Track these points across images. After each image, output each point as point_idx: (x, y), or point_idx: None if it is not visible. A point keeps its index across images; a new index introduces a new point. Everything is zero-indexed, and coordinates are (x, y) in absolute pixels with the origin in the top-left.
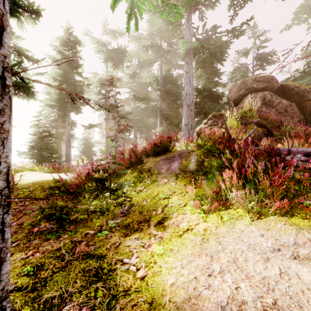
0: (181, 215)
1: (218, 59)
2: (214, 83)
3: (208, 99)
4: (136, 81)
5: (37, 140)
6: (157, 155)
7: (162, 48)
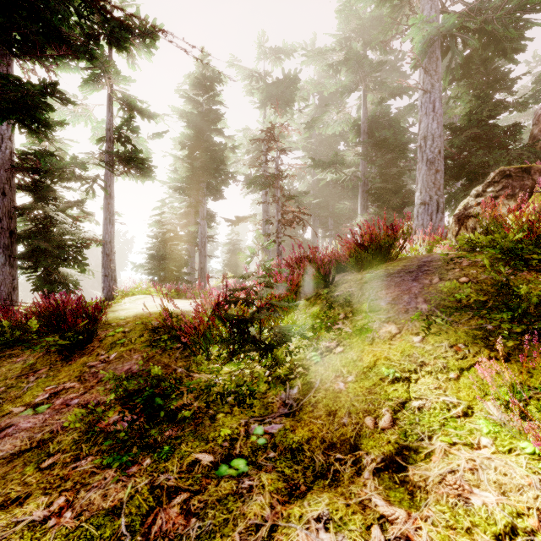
0: (460, 448)
1: (504, 50)
2: (493, 106)
3: (479, 144)
4: (316, 137)
5: (159, 246)
6: (363, 268)
7: (367, 60)
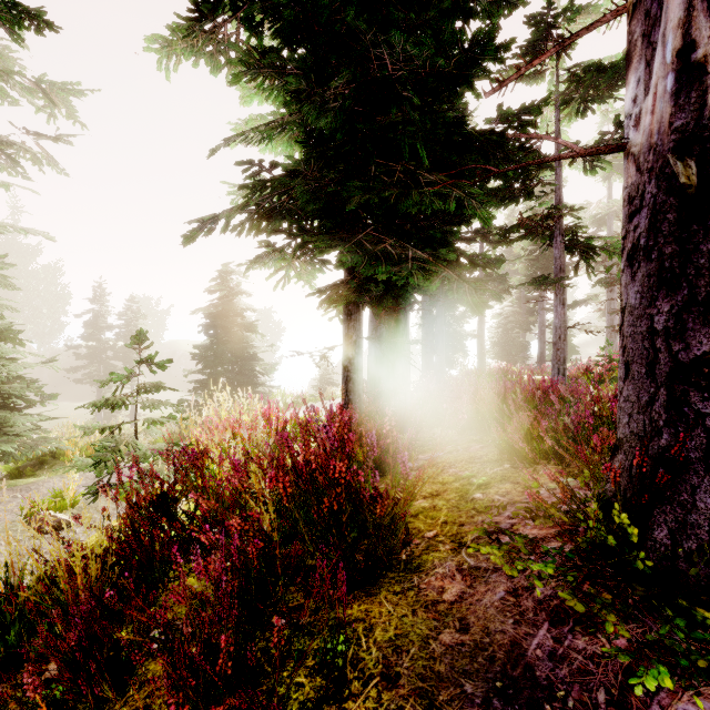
0: None
1: None
2: None
3: None
4: None
5: (501, 335)
6: None
7: None
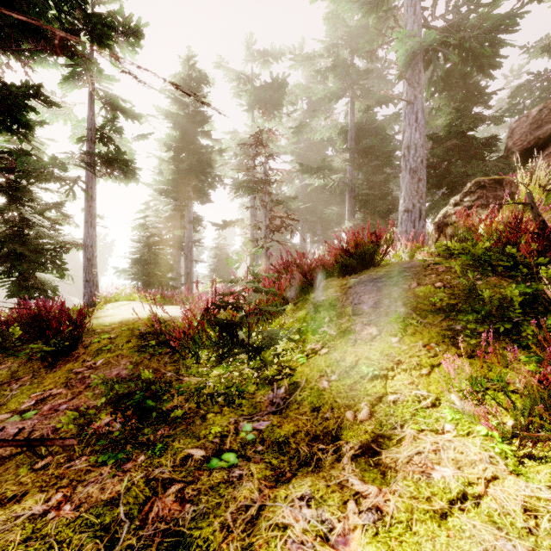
0: (427, 434)
1: (481, 65)
2: (471, 119)
3: (459, 155)
4: (305, 141)
5: (143, 250)
6: (349, 274)
7: (355, 68)
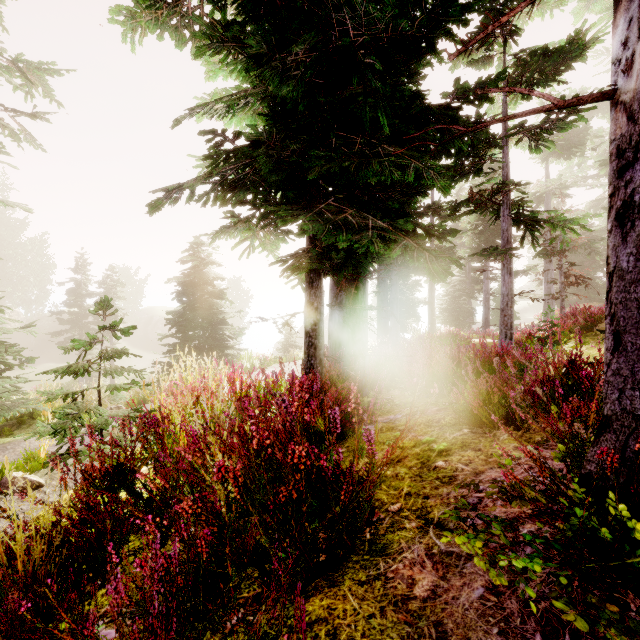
0: None
1: None
2: None
3: None
4: None
5: (449, 302)
6: None
7: None
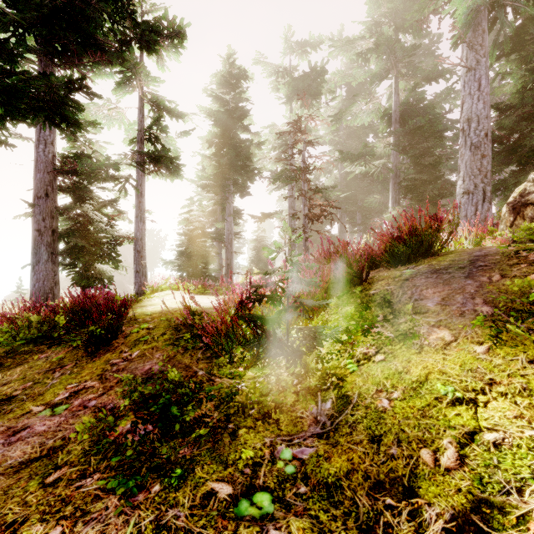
0: None
1: None
2: None
3: None
4: (344, 130)
5: (187, 243)
6: (401, 264)
7: (400, 44)
